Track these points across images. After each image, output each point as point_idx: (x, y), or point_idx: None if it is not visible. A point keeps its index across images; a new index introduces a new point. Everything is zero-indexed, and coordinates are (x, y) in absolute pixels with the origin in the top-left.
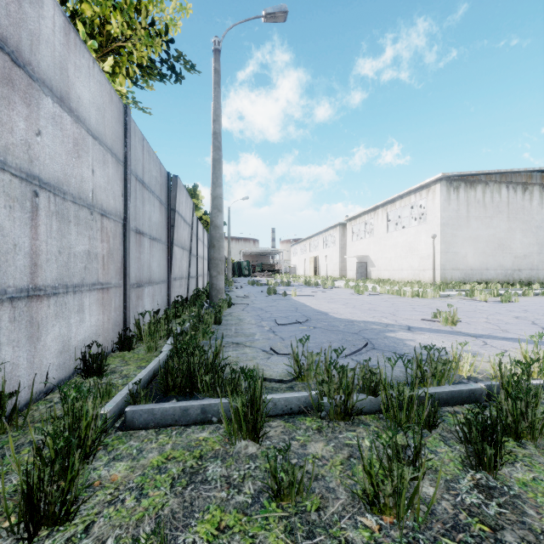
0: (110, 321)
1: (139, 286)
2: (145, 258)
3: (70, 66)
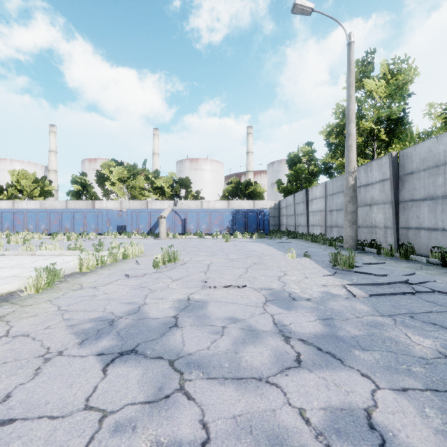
0: (322, 233)
1: (331, 227)
2: (334, 218)
3: (316, 192)
